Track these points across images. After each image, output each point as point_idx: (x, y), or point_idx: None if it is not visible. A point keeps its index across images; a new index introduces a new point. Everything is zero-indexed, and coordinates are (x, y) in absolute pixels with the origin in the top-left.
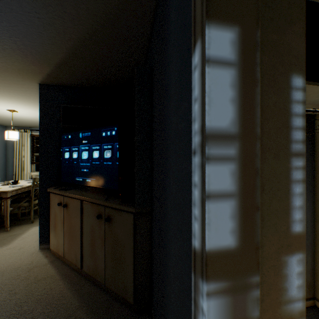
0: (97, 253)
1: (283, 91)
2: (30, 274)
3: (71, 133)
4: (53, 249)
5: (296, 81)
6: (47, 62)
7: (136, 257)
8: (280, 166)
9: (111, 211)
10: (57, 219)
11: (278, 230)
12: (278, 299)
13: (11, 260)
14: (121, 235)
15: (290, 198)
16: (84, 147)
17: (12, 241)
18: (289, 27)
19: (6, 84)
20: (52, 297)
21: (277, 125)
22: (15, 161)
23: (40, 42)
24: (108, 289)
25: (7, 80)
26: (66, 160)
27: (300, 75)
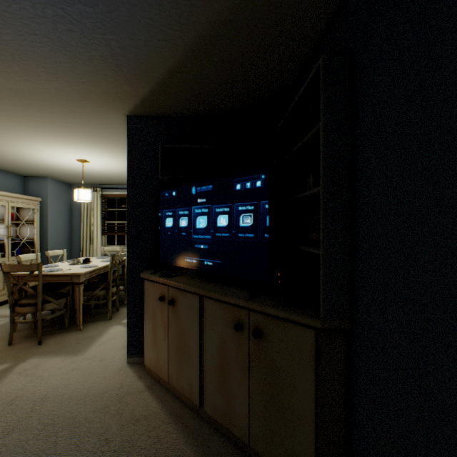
0: (233, 388)
1: None
2: (123, 407)
3: (176, 188)
4: (149, 366)
5: None
6: (148, 75)
7: (319, 411)
8: None
9: (262, 320)
10: (156, 321)
11: None
12: None
13: (92, 378)
14: (285, 364)
15: None
16: (200, 210)
17: (89, 348)
18: None
19: (83, 119)
20: (164, 455)
21: None
22: (82, 231)
23: (146, 38)
24: (255, 454)
25: (84, 113)
26: (167, 230)
27: None
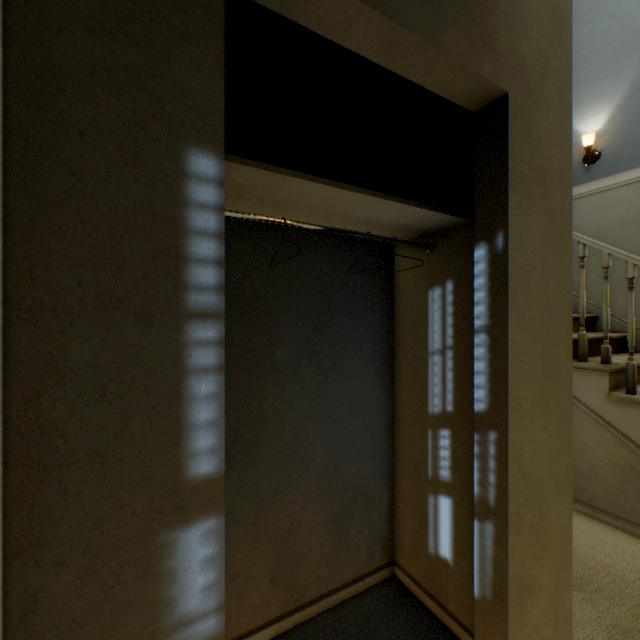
0: None
1: (166, 181)
2: None
3: None
4: None
5: (202, 164)
6: None
7: None
8: (156, 341)
9: None
10: None
11: (152, 479)
12: (150, 629)
13: None
14: None
15: (184, 406)
16: None
17: None
18: (183, 46)
19: None
20: None
21: (147, 252)
22: None
23: None
24: None
25: None
26: None
27: (211, 152)
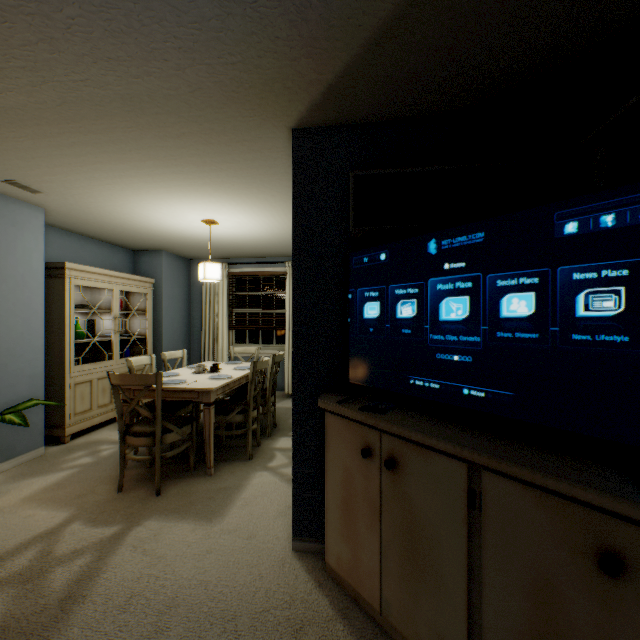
0: None
1: None
2: None
3: (388, 247)
4: (334, 568)
5: None
6: (353, 25)
7: None
8: None
9: None
10: (352, 491)
11: None
12: None
13: (241, 575)
14: None
15: None
16: (449, 284)
17: (227, 509)
18: None
19: (221, 146)
20: None
21: None
22: (204, 324)
23: None
24: None
25: (225, 132)
26: (366, 325)
27: None
